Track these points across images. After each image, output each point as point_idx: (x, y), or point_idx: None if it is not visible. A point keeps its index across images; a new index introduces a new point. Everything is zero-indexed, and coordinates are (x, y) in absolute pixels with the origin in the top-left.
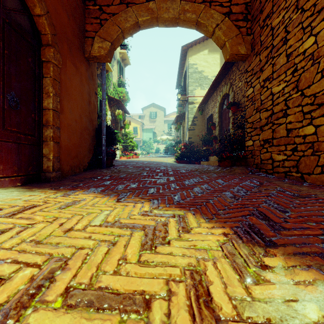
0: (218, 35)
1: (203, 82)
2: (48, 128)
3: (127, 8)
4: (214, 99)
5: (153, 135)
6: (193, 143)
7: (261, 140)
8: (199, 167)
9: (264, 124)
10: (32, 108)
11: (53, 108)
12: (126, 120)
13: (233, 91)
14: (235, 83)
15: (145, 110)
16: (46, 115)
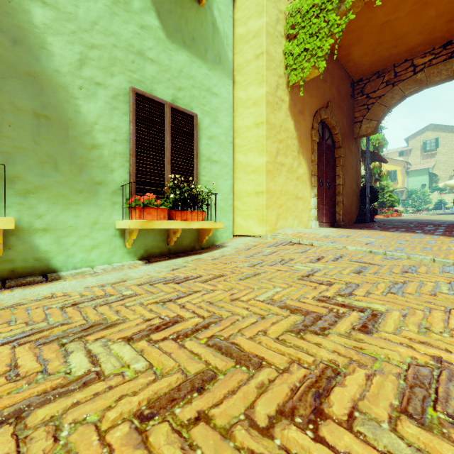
0: None
1: None
2: (339, 196)
3: (393, 87)
4: None
5: (430, 179)
6: None
7: None
8: None
9: None
10: (332, 186)
11: (341, 184)
12: (382, 171)
13: None
14: None
15: (411, 140)
16: (338, 189)
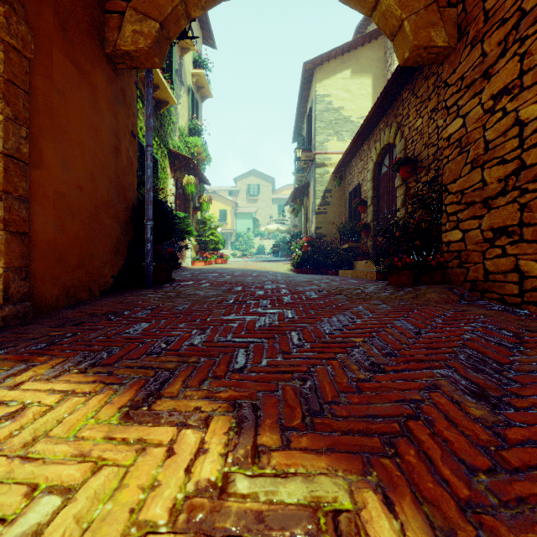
0: (387, 6)
1: (342, 127)
2: None
3: None
4: (364, 156)
5: (254, 224)
6: (323, 237)
7: (488, 229)
8: (342, 285)
9: (495, 194)
10: None
11: (6, 151)
12: (203, 196)
13: (403, 138)
14: (408, 122)
15: (239, 181)
16: None
